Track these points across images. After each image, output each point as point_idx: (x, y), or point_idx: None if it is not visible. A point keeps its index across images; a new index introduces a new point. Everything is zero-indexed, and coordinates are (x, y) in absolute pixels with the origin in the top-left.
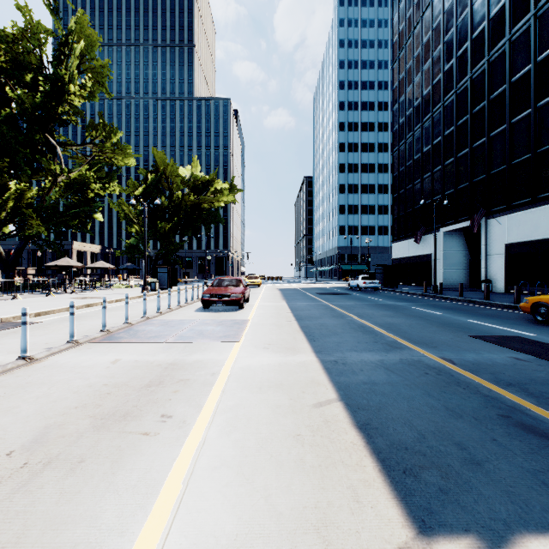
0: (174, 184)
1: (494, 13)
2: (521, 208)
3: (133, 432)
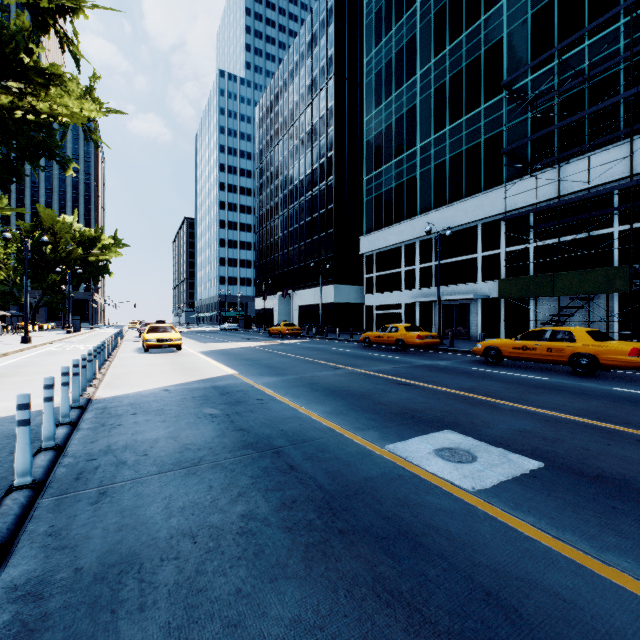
0: (61, 239)
1: (295, 184)
2: (302, 289)
3: None
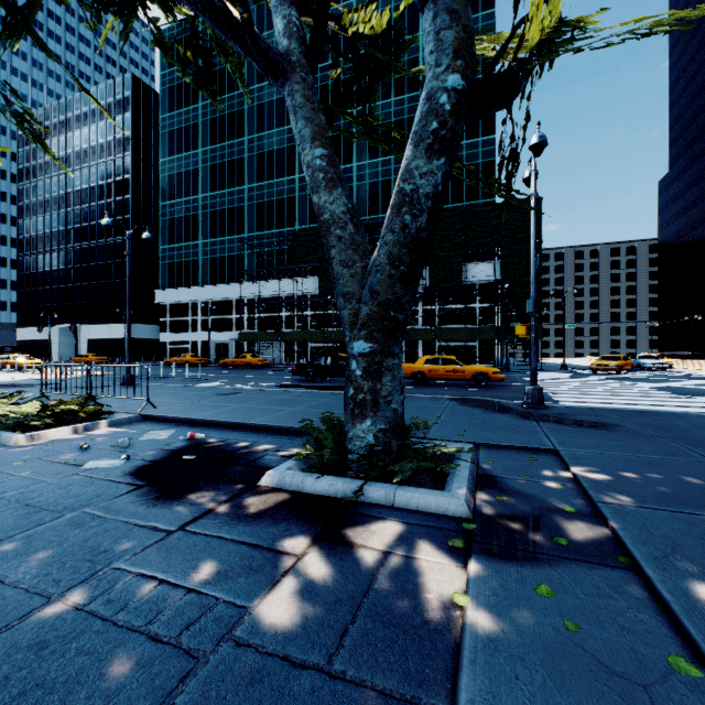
0: None
1: (84, 225)
2: (94, 324)
3: None
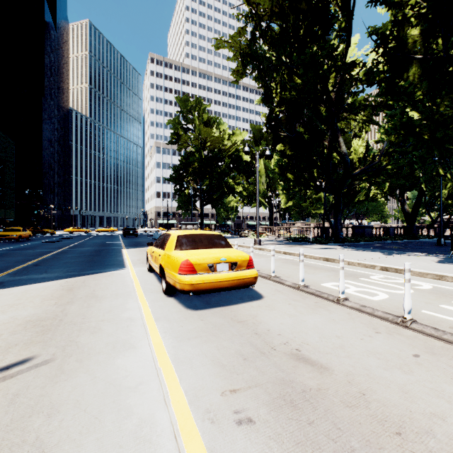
0: None
1: None
2: None
3: (247, 387)
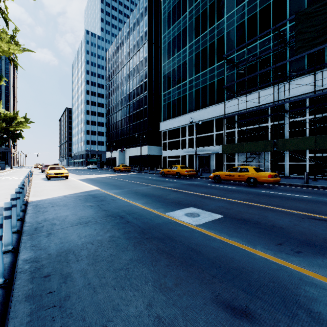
0: None
1: (128, 94)
2: (131, 147)
3: None
